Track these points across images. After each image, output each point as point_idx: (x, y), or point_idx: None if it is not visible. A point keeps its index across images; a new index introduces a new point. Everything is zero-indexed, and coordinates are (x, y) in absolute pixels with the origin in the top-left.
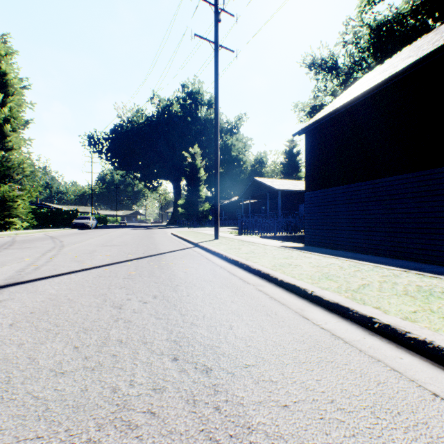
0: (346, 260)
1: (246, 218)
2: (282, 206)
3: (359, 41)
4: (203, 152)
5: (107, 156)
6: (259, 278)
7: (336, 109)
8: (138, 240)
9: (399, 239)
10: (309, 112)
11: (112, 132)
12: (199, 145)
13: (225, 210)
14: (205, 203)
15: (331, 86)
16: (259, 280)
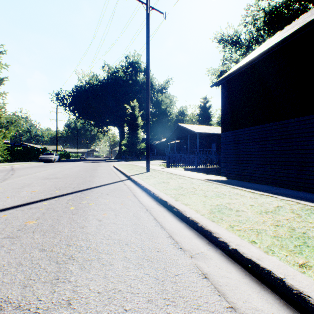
0: (288, 200)
1: (173, 154)
2: (199, 145)
3: (256, 22)
4: (141, 105)
5: (70, 108)
6: (196, 234)
7: (250, 60)
8: (81, 172)
9: (311, 172)
10: (218, 75)
11: (73, 90)
12: (138, 100)
13: (157, 148)
14: (141, 143)
15: (235, 56)
16: (196, 240)
